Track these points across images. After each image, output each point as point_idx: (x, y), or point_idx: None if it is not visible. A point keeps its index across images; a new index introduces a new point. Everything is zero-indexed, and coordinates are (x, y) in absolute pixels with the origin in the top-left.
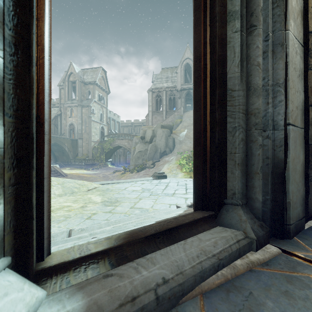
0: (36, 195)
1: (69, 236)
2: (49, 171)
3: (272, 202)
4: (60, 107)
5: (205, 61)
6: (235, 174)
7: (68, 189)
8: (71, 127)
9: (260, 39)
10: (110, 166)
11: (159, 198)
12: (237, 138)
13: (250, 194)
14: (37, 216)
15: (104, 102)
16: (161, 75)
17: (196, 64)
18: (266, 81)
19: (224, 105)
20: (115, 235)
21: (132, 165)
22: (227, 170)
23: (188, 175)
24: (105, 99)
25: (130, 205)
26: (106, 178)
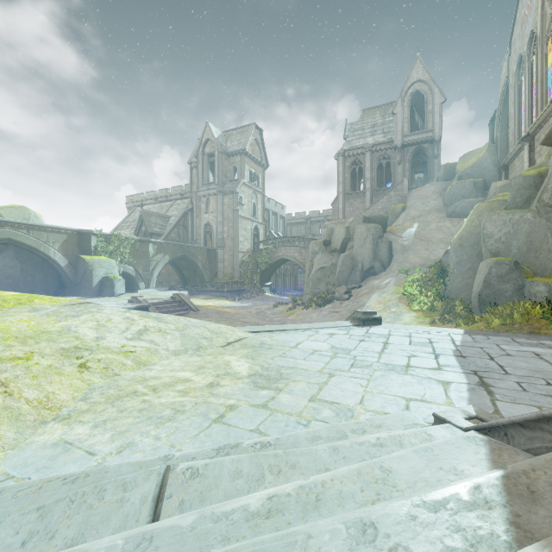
0: None
1: (160, 492)
2: None
3: None
4: (191, 198)
5: None
6: None
7: (192, 341)
8: (207, 230)
9: None
10: (268, 294)
11: (374, 377)
12: None
13: None
14: None
15: (259, 183)
16: (361, 123)
17: None
18: None
19: None
20: None
21: (308, 294)
22: None
23: (426, 317)
24: (260, 179)
25: (309, 391)
26: (261, 315)
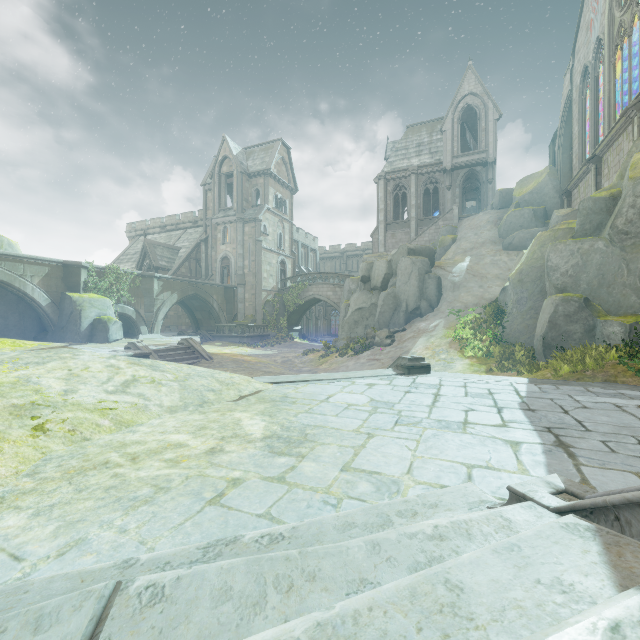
0: None
1: (94, 634)
2: None
3: None
4: (206, 226)
5: None
6: None
7: (195, 394)
8: (224, 264)
9: None
10: (297, 340)
11: (424, 437)
12: None
13: None
14: None
15: (286, 209)
16: (405, 141)
17: None
18: None
19: None
20: None
21: (343, 340)
22: None
23: (481, 365)
24: (287, 204)
25: (341, 457)
26: (288, 365)
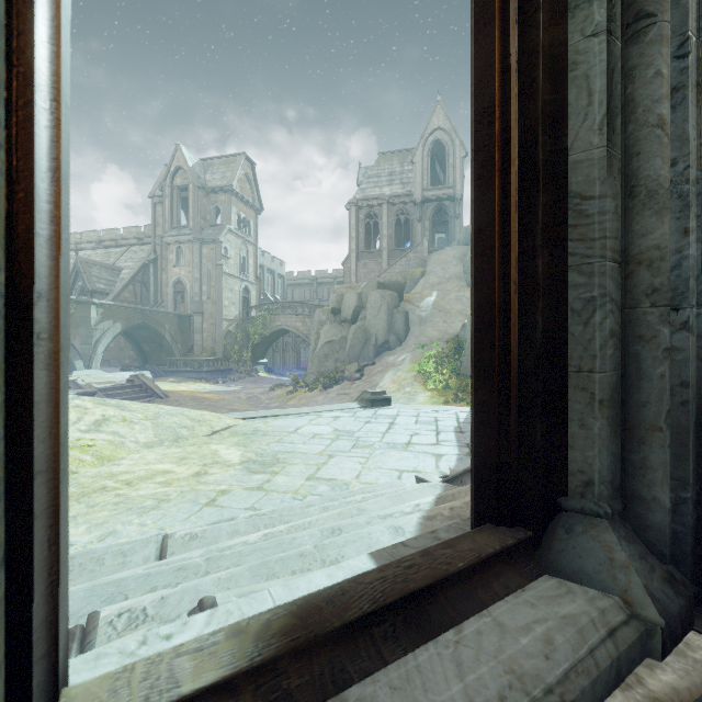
0: (6, 531)
1: (162, 553)
2: (55, 450)
3: (698, 508)
4: (155, 244)
5: (507, 120)
6: (591, 430)
7: (168, 430)
8: (178, 289)
9: (665, 52)
10: (263, 375)
11: (374, 455)
12: (598, 329)
13: (635, 487)
14: (9, 595)
15: (250, 231)
16: (377, 168)
17: (479, 128)
18: (682, 170)
19: (559, 239)
20: (258, 619)
21: (313, 374)
22: (568, 417)
23: (440, 397)
24: (251, 225)
25: (307, 471)
26: (253, 401)
